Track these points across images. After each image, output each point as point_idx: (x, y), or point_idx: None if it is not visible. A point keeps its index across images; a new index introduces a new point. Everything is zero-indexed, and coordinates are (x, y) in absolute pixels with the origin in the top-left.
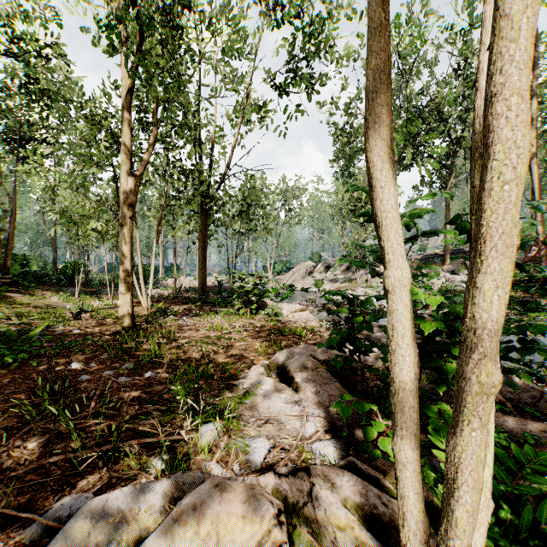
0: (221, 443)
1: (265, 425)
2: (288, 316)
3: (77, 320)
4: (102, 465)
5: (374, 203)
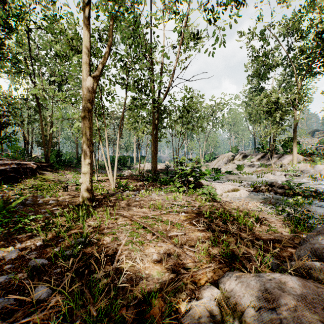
0: None
1: None
2: (222, 195)
3: (65, 191)
4: None
5: None
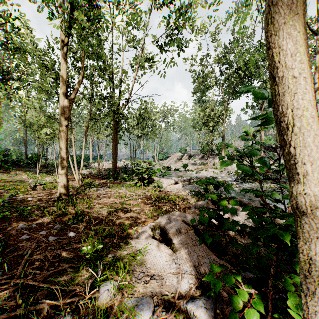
0: (115, 302)
1: (150, 281)
2: (167, 188)
3: (34, 190)
4: None
5: (278, 100)
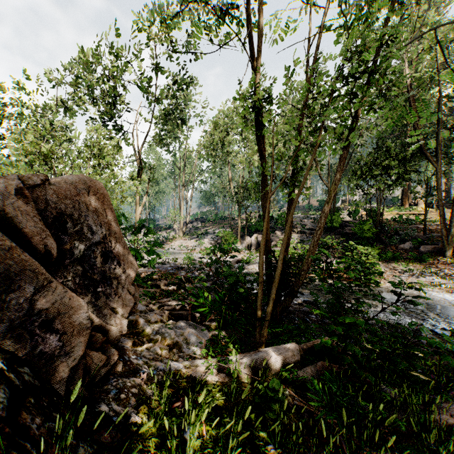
0: None
1: None
2: None
3: None
4: None
5: None
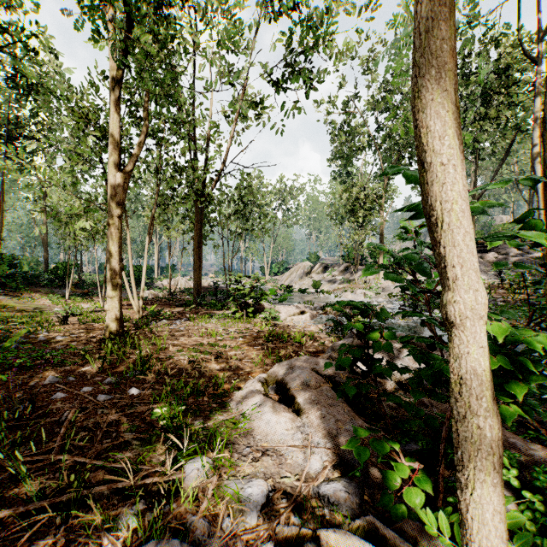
0: (210, 486)
1: (262, 458)
2: (286, 320)
3: (63, 324)
4: (61, 521)
5: (428, 190)
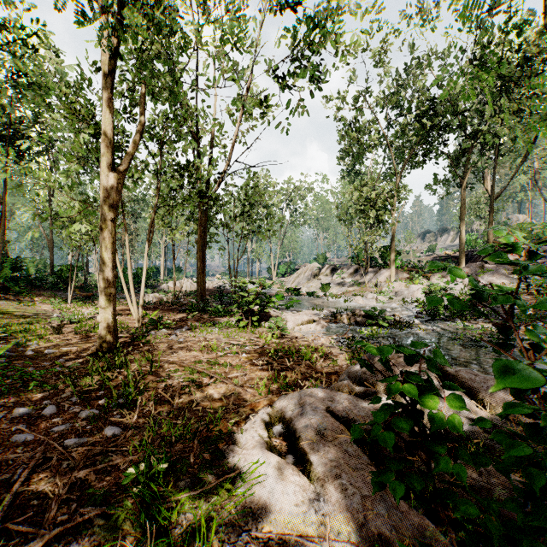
0: None
1: None
2: (294, 330)
3: (58, 334)
4: None
5: None
